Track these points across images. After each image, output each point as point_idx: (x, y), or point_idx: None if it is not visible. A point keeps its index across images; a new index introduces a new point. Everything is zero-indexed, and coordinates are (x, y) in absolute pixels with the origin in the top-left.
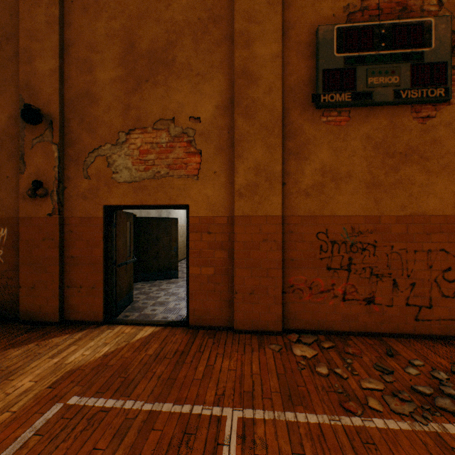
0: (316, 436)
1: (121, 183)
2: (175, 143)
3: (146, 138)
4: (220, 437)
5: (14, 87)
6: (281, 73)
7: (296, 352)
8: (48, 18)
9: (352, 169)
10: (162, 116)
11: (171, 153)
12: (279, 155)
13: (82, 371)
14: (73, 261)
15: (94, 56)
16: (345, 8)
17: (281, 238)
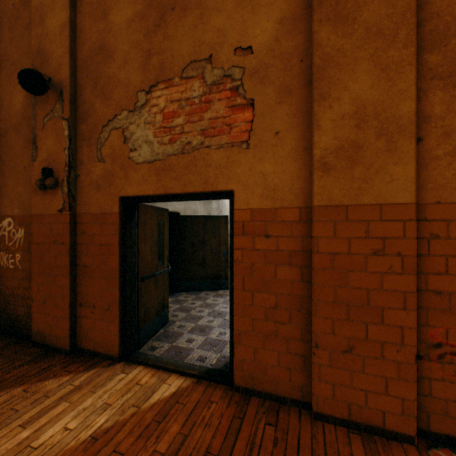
0: None
1: (140, 164)
2: (212, 95)
3: (172, 94)
4: None
5: (30, 58)
6: None
7: None
8: None
9: None
10: (193, 56)
11: (207, 112)
12: (410, 81)
13: None
14: (86, 272)
15: None
16: None
17: (413, 248)
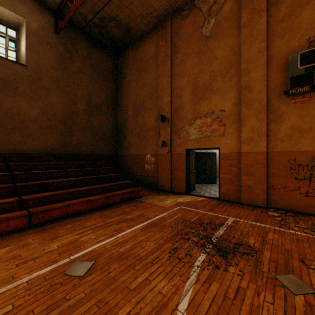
0: (261, 227)
1: (192, 140)
2: (213, 122)
3: (201, 121)
4: (226, 220)
5: (156, 108)
6: (266, 83)
7: (269, 213)
8: (167, 83)
9: (312, 125)
10: (208, 111)
11: (212, 126)
12: (264, 122)
13: (182, 203)
14: (175, 170)
15: (182, 92)
16: (307, 40)
17: (265, 162)
